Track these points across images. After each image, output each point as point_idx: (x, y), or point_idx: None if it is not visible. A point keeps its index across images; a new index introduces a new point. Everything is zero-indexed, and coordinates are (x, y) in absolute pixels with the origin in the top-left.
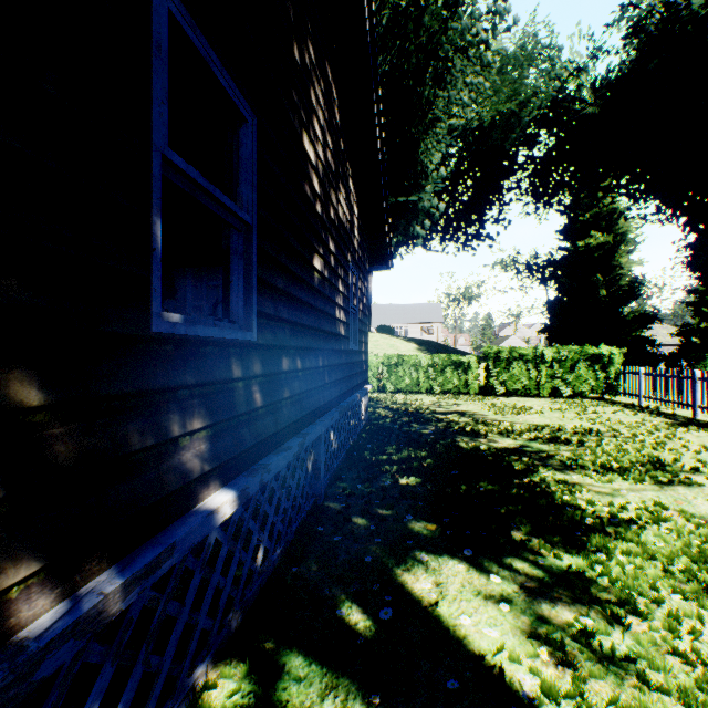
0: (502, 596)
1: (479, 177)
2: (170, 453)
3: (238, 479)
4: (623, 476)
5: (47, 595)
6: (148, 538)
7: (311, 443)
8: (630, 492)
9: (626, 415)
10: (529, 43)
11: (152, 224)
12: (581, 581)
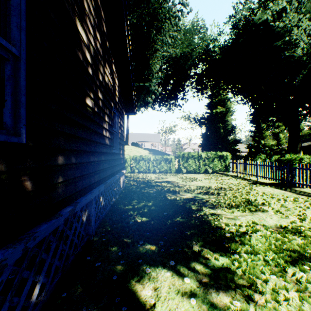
0: (191, 292)
1: (175, 79)
2: None
3: None
4: (237, 209)
5: None
6: None
7: (85, 205)
8: (241, 217)
9: (233, 180)
10: (195, 26)
11: None
12: (229, 273)
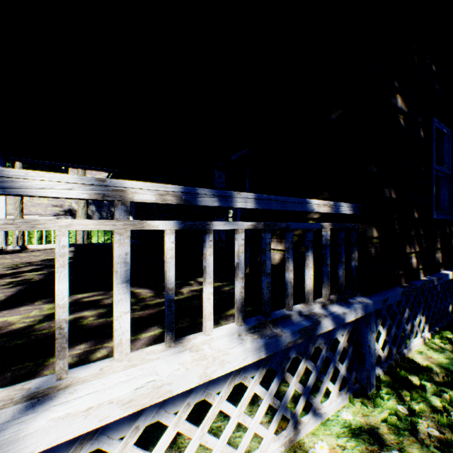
0: None
1: None
2: (434, 253)
3: (448, 270)
4: None
5: (422, 274)
6: (431, 274)
7: None
8: None
9: None
10: None
11: (432, 189)
12: None
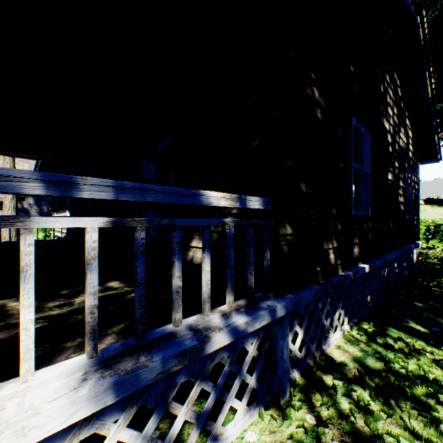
0: None
1: None
2: (353, 247)
3: (365, 263)
4: None
5: (340, 269)
6: (350, 268)
7: (385, 263)
8: None
9: None
10: None
11: (351, 186)
12: None
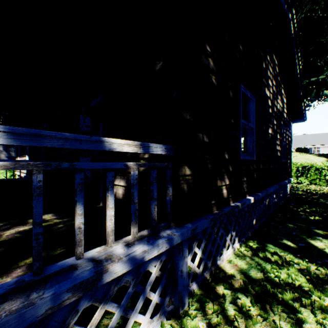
0: None
1: None
2: (242, 184)
3: (251, 195)
4: None
5: (231, 201)
6: (239, 200)
7: (267, 195)
8: None
9: None
10: None
11: (240, 137)
12: None
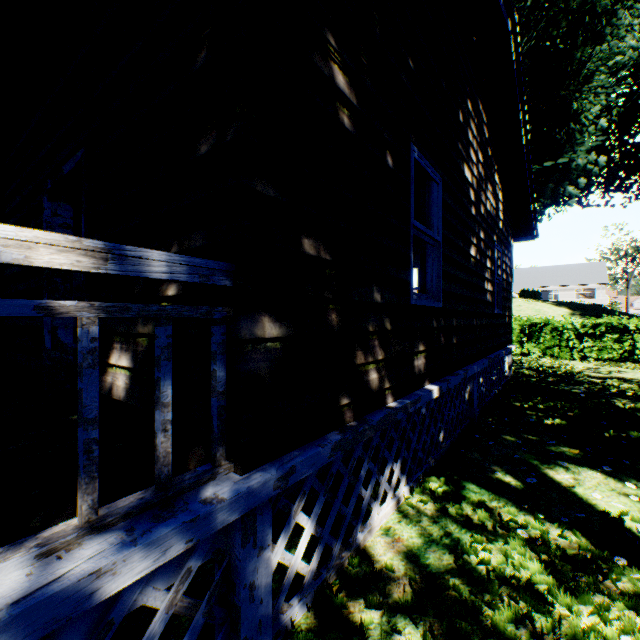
0: (635, 496)
1: None
2: (414, 359)
3: (435, 382)
4: None
5: (391, 397)
6: (409, 393)
7: (467, 379)
8: None
9: None
10: None
11: (410, 257)
12: None
